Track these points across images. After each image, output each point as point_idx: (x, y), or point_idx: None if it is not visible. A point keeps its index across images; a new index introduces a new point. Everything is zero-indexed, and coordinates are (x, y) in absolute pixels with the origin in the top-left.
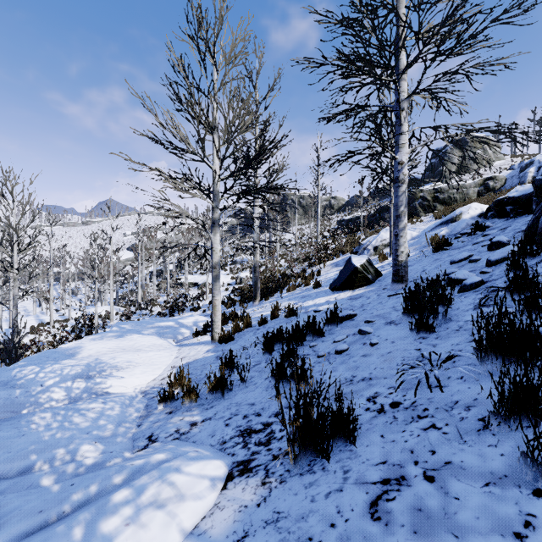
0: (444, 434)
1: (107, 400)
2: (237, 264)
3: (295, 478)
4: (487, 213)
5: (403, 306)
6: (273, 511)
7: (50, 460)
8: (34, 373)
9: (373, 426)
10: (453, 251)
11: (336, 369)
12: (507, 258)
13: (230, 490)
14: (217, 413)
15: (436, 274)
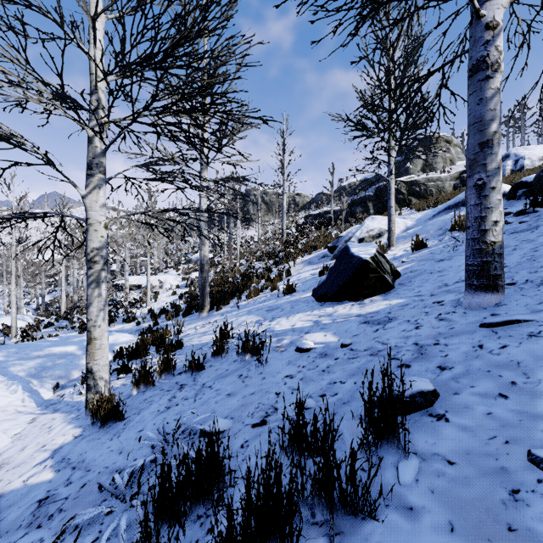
0: None
1: None
2: (192, 263)
3: None
4: (515, 192)
5: None
6: None
7: None
8: None
9: None
10: (519, 234)
11: None
12: None
13: None
14: None
15: None
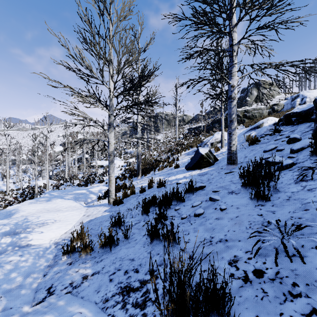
0: None
1: (24, 252)
2: (128, 154)
3: None
4: (278, 123)
5: (238, 180)
6: None
7: None
8: None
9: (243, 300)
10: (262, 144)
11: (197, 230)
12: (312, 147)
13: None
14: (104, 267)
15: (260, 158)
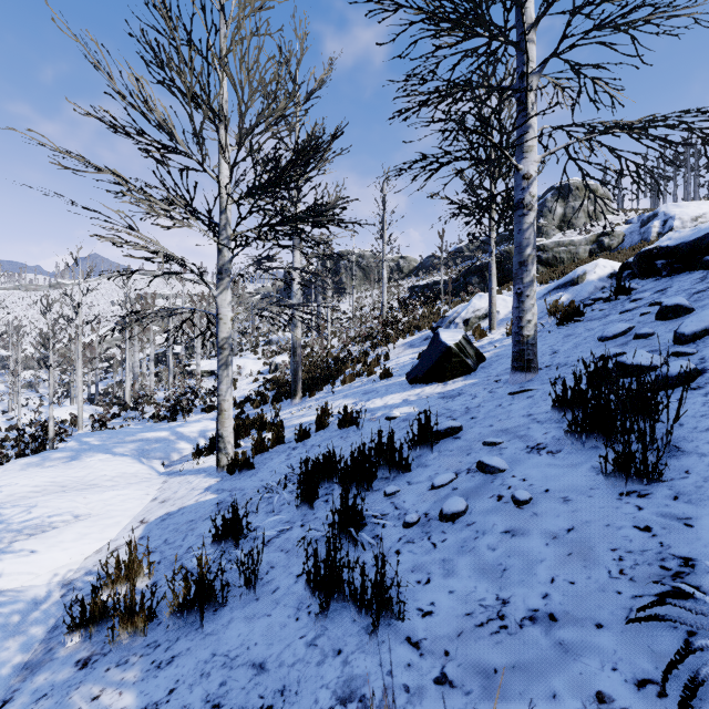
0: None
1: None
2: (273, 345)
3: None
4: (622, 273)
5: (548, 413)
6: None
7: None
8: None
9: None
10: (591, 322)
11: (453, 569)
12: None
13: None
14: (175, 690)
15: (603, 357)
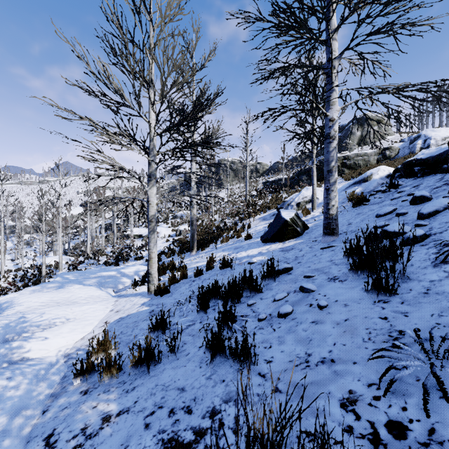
0: None
1: (14, 373)
2: (177, 218)
3: None
4: (394, 174)
5: (342, 259)
6: None
7: None
8: None
9: None
10: (373, 205)
11: (283, 340)
12: None
13: None
14: (137, 401)
15: (374, 227)
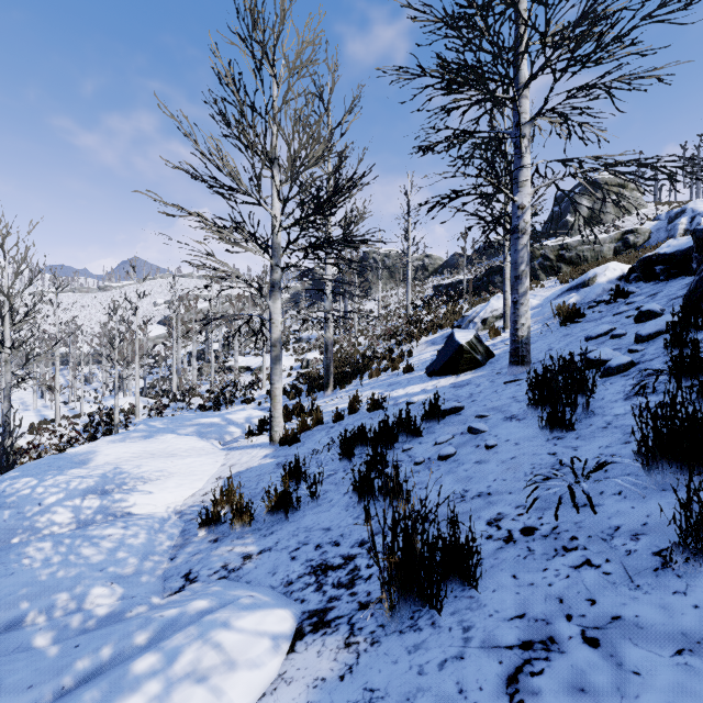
0: (605, 574)
1: (128, 523)
2: (303, 342)
3: (392, 638)
4: (629, 276)
5: (526, 395)
6: (363, 688)
7: (48, 609)
8: (29, 488)
9: (499, 561)
10: (588, 323)
11: (441, 481)
12: (666, 332)
13: (300, 654)
14: (279, 542)
15: (570, 354)
